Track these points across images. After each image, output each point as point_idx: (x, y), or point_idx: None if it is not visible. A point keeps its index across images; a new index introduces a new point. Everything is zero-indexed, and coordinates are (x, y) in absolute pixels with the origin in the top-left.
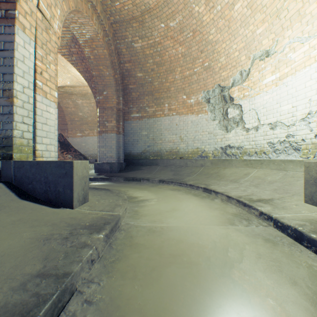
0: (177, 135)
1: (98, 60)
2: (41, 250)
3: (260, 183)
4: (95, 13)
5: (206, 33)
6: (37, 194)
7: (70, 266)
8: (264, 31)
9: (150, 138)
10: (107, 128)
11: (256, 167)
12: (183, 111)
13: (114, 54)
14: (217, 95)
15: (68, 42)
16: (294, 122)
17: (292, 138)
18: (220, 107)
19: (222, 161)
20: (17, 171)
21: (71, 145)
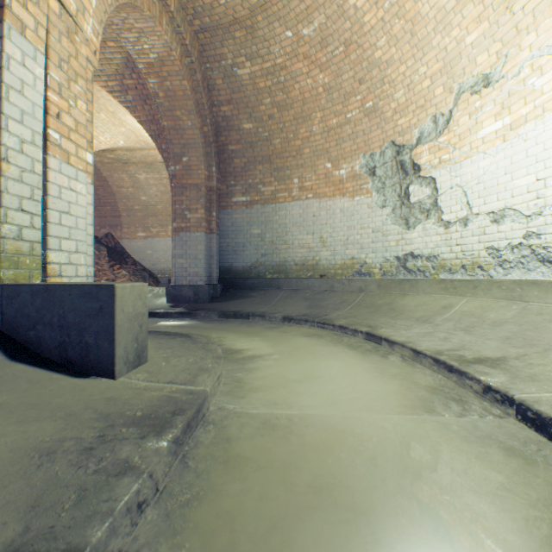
0: (314, 236)
1: (172, 100)
2: (29, 483)
3: (475, 324)
4: (166, 11)
5: (369, 47)
6: (45, 350)
7: (83, 529)
8: (481, 39)
9: (267, 240)
10: (189, 222)
11: (464, 294)
12: (326, 191)
13: (202, 89)
14: (389, 161)
15: (118, 68)
16: (541, 209)
17: (537, 240)
18: (395, 183)
19: (399, 283)
20: (7, 303)
21: (127, 253)
